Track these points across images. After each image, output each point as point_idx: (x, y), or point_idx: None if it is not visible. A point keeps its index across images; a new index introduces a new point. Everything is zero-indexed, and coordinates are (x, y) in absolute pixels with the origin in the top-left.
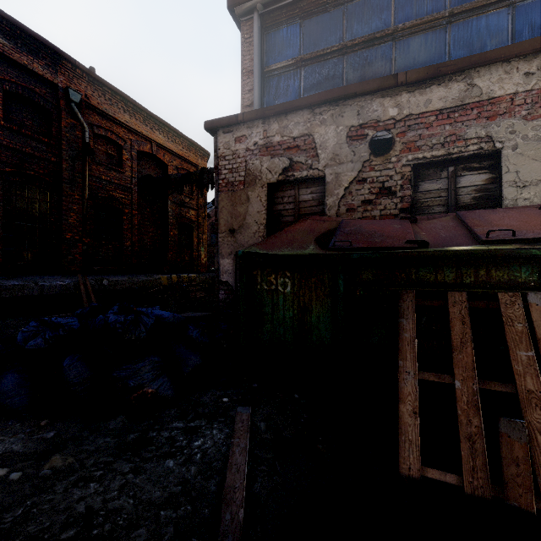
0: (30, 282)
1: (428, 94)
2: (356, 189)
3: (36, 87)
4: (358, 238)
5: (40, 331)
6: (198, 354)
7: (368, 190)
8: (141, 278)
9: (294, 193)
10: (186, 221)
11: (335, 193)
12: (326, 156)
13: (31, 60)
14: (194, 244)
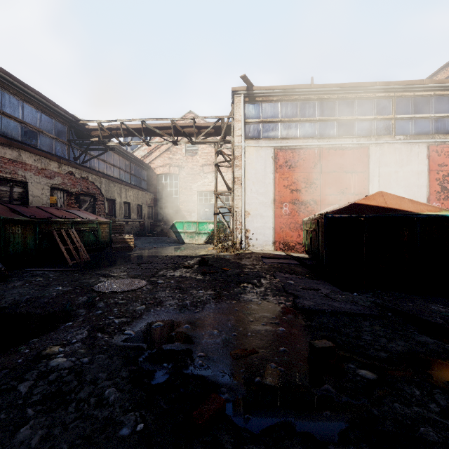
0: None
1: (5, 150)
2: None
3: None
4: (31, 214)
5: None
6: None
7: None
8: None
9: None
10: None
11: None
12: None
13: None
14: None
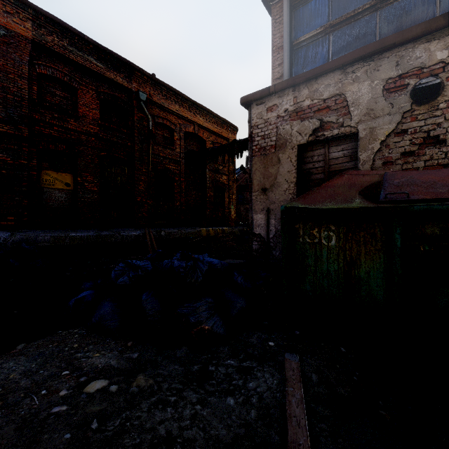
0: (115, 233)
1: None
2: (394, 142)
3: (119, 94)
4: (415, 190)
5: (126, 271)
6: (243, 298)
7: (408, 141)
8: (187, 230)
9: (324, 152)
10: (219, 185)
11: (369, 147)
12: (359, 113)
13: (116, 75)
14: (226, 203)
